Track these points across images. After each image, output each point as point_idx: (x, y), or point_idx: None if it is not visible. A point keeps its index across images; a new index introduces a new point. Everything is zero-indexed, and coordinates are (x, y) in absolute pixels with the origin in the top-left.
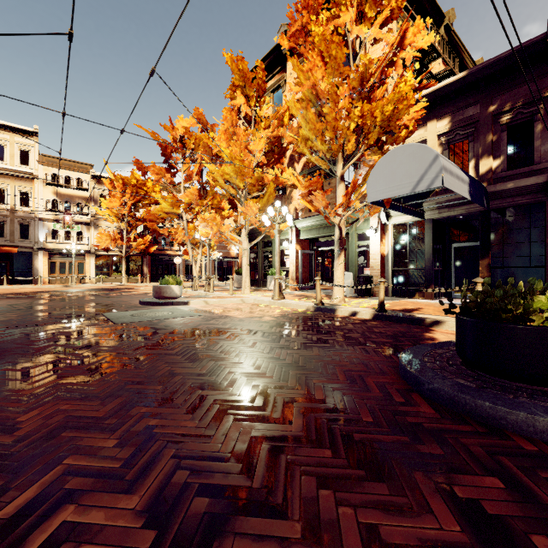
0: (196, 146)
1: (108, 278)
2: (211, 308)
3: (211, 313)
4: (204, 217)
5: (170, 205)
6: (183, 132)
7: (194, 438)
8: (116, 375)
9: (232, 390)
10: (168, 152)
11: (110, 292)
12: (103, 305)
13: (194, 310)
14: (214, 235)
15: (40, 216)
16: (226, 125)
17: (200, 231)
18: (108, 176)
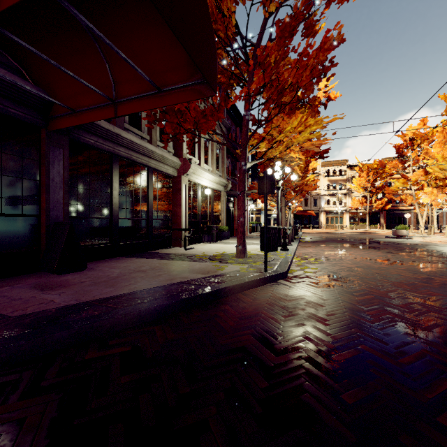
0: (422, 141)
1: (356, 226)
2: (424, 240)
3: (423, 241)
4: (425, 190)
5: (402, 183)
6: (411, 135)
7: (404, 249)
8: (387, 245)
9: (415, 248)
10: (400, 151)
11: (364, 233)
12: (367, 237)
13: (414, 240)
14: (431, 201)
15: (322, 194)
16: (439, 140)
17: (422, 199)
18: (358, 166)
